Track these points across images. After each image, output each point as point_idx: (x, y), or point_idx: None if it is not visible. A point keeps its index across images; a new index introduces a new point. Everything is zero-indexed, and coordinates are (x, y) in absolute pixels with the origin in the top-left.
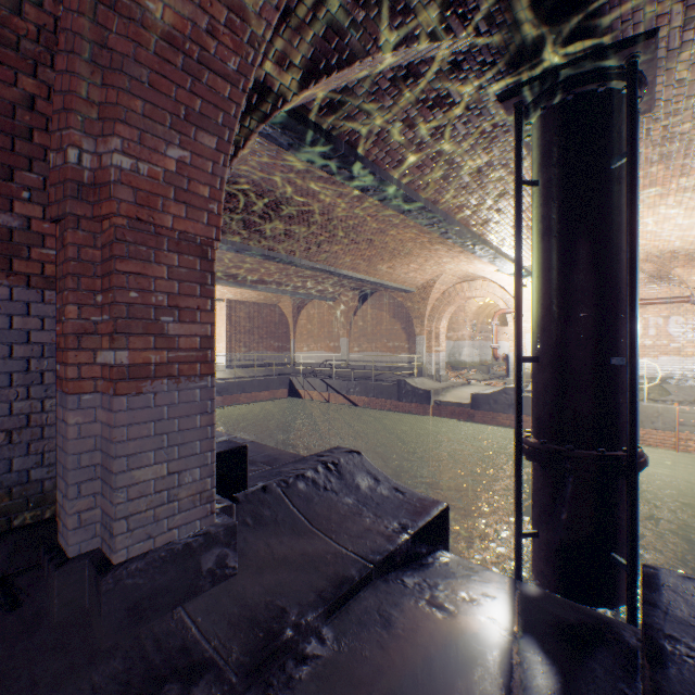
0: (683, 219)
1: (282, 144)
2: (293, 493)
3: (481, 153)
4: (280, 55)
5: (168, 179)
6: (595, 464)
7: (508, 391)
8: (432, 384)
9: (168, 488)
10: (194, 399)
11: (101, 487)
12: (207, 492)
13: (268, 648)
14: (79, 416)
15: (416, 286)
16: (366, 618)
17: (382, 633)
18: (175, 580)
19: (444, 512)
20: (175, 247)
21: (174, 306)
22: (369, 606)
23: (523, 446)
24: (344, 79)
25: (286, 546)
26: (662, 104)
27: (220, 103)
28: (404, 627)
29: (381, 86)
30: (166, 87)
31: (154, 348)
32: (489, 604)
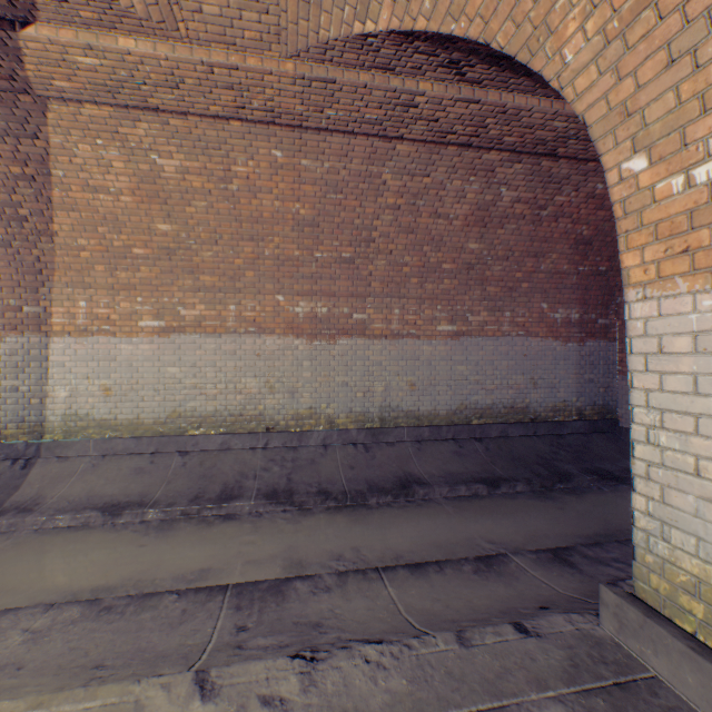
0: None
1: None
2: None
3: None
4: None
5: None
6: None
7: None
8: None
9: None
10: None
11: None
12: None
13: None
14: None
15: None
16: None
17: None
18: None
19: None
20: None
21: None
22: None
23: None
24: None
25: None
26: None
27: None
28: None
29: None
30: None
31: None
32: None
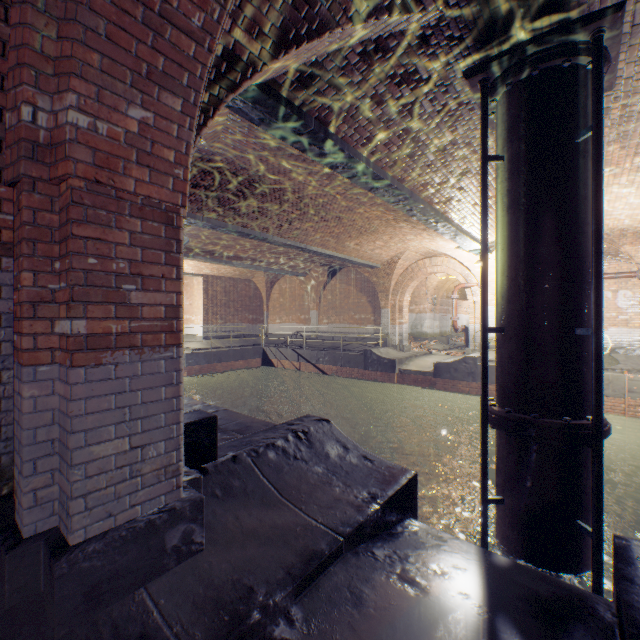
0: (634, 198)
1: (253, 120)
2: (263, 463)
3: (446, 131)
4: (249, 22)
5: (130, 141)
6: (561, 432)
7: (468, 360)
8: (396, 354)
9: (131, 463)
10: (159, 370)
11: (59, 462)
12: (173, 466)
13: (233, 635)
14: (35, 389)
15: (381, 262)
16: (336, 596)
17: (353, 613)
18: (137, 560)
19: (412, 480)
20: (138, 212)
21: (137, 274)
22: (340, 582)
23: (489, 415)
24: (314, 52)
25: (255, 519)
26: (623, 82)
27: (185, 62)
28: (376, 605)
29: (350, 60)
30: (126, 41)
31: (115, 317)
32: (460, 577)
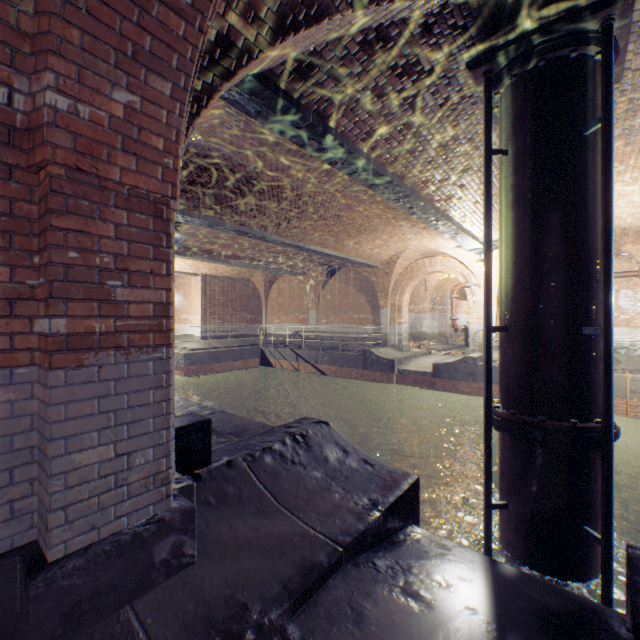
0: (637, 196)
1: (250, 112)
2: (260, 468)
3: (448, 126)
4: (244, 6)
5: (115, 126)
6: (568, 436)
7: (468, 360)
8: (396, 354)
9: (116, 471)
10: (147, 372)
11: (38, 471)
12: (162, 474)
13: None
14: (12, 392)
15: (380, 261)
16: (336, 612)
17: (354, 631)
18: (122, 576)
19: (415, 485)
20: (124, 203)
21: (123, 269)
22: (339, 597)
23: (493, 417)
24: (312, 41)
25: (250, 528)
26: (631, 74)
27: (174, 43)
28: (378, 623)
29: (350, 50)
30: (109, 17)
31: (99, 315)
32: (467, 590)
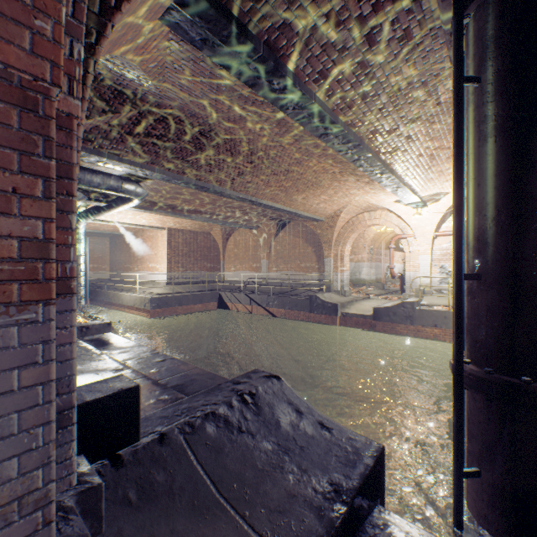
0: None
1: (195, 41)
2: (199, 441)
3: (403, 66)
4: None
5: None
6: None
7: (406, 305)
8: (339, 299)
9: None
10: (6, 343)
11: None
12: (36, 492)
13: None
14: None
15: (325, 215)
16: None
17: None
18: None
19: (380, 457)
20: None
21: None
22: None
23: (462, 374)
24: None
25: None
26: None
27: None
28: None
29: None
30: None
31: None
32: None
